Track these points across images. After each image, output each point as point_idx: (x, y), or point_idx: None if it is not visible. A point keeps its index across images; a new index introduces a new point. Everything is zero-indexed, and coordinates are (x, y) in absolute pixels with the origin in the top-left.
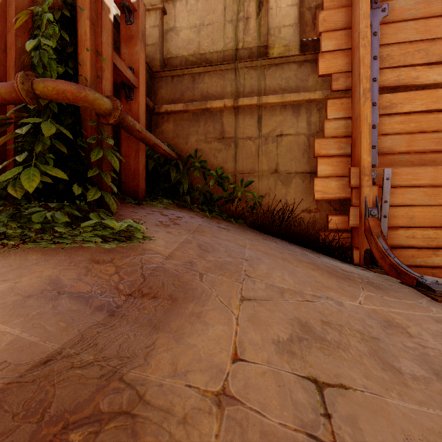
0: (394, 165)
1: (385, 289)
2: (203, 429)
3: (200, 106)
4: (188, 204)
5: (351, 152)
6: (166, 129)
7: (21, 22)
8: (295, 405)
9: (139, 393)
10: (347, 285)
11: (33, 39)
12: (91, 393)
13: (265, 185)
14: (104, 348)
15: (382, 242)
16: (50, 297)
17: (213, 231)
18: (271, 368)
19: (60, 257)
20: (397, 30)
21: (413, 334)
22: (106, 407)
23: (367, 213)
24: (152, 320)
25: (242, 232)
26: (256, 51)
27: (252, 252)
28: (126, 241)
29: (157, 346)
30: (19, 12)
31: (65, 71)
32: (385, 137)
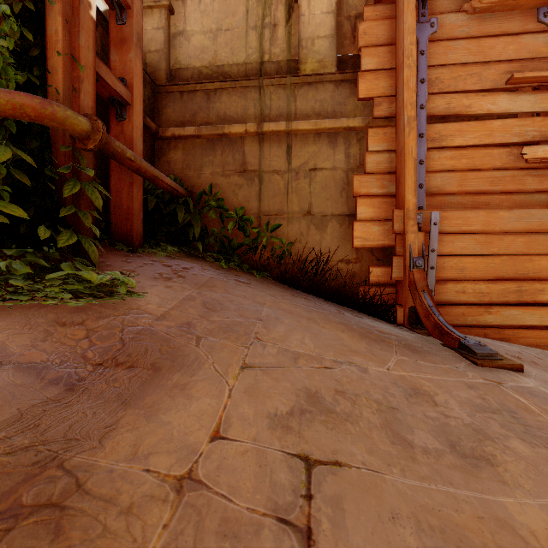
0: (443, 208)
1: (423, 352)
2: (150, 519)
3: (216, 130)
4: (200, 253)
5: (395, 192)
6: (174, 158)
7: None
8: (272, 487)
9: (79, 481)
10: (379, 348)
11: None
12: (15, 484)
13: (296, 229)
14: (48, 430)
15: (428, 298)
16: None
17: (227, 286)
18: (256, 446)
19: (12, 319)
20: (447, 50)
21: (439, 403)
22: (30, 500)
23: (411, 264)
24: (123, 394)
25: (264, 287)
26: (285, 66)
27: (271, 311)
28: (104, 298)
29: (120, 425)
30: None
31: (28, 80)
32: (434, 175)
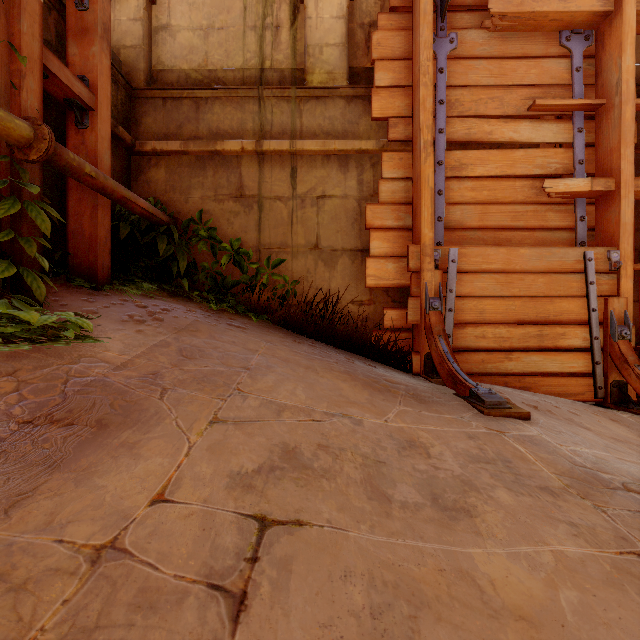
0: (464, 244)
1: (431, 402)
2: (48, 595)
3: (207, 146)
4: (185, 291)
5: (412, 225)
6: (155, 178)
7: None
8: (213, 551)
9: None
10: (382, 399)
11: None
12: None
13: (301, 266)
14: None
15: (443, 344)
16: None
17: (214, 330)
18: (205, 508)
19: None
20: (468, 69)
21: (433, 455)
22: None
23: (427, 306)
24: (53, 456)
25: (262, 332)
26: (290, 75)
27: (263, 358)
28: (45, 343)
29: (39, 492)
30: None
31: None
32: (454, 207)
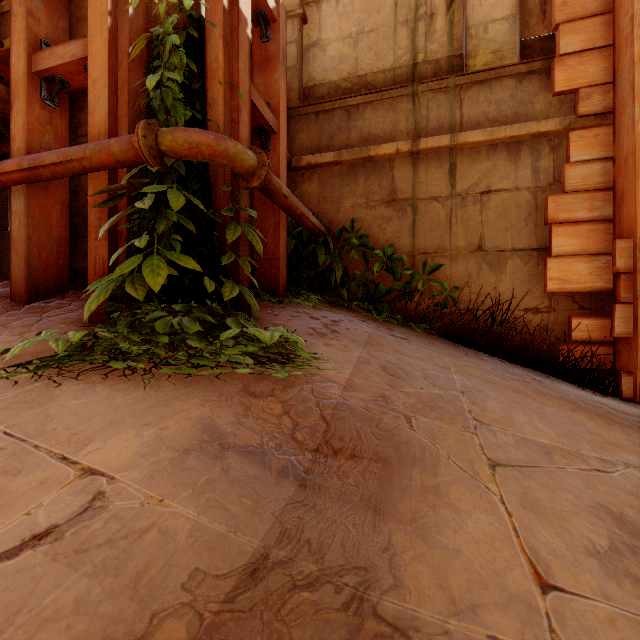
0: None
1: None
2: None
3: (360, 153)
4: (343, 301)
5: (612, 215)
6: (308, 191)
7: (136, 51)
8: None
9: None
10: None
11: (149, 74)
12: None
13: (462, 270)
14: (322, 549)
15: None
16: (212, 453)
17: (393, 344)
18: (617, 610)
19: (204, 388)
20: None
21: None
22: None
23: None
24: (366, 496)
25: (431, 344)
26: (446, 64)
27: (464, 378)
28: (287, 362)
29: (397, 548)
30: (133, 37)
31: (190, 116)
32: None
